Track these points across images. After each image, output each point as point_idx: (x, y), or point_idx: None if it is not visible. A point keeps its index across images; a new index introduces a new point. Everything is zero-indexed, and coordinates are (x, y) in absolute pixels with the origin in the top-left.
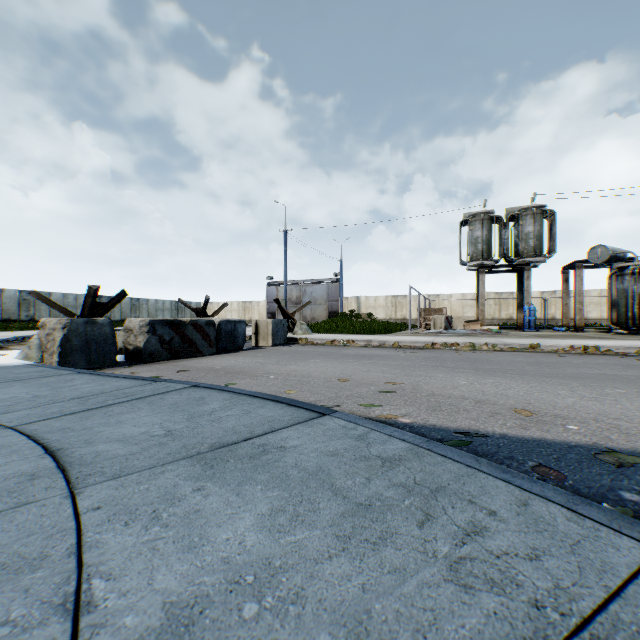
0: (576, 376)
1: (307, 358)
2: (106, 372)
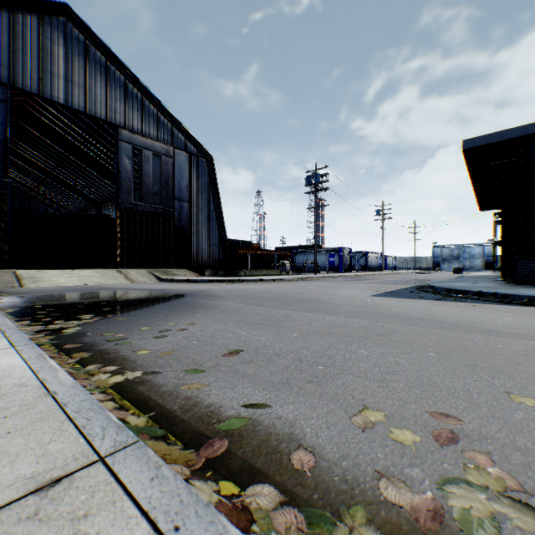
0: (387, 317)
1: None
2: None
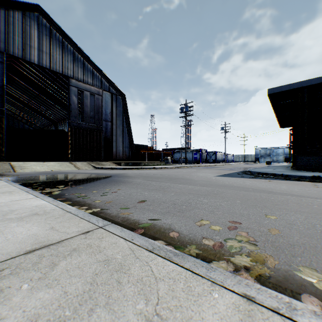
0: (221, 186)
1: None
2: None
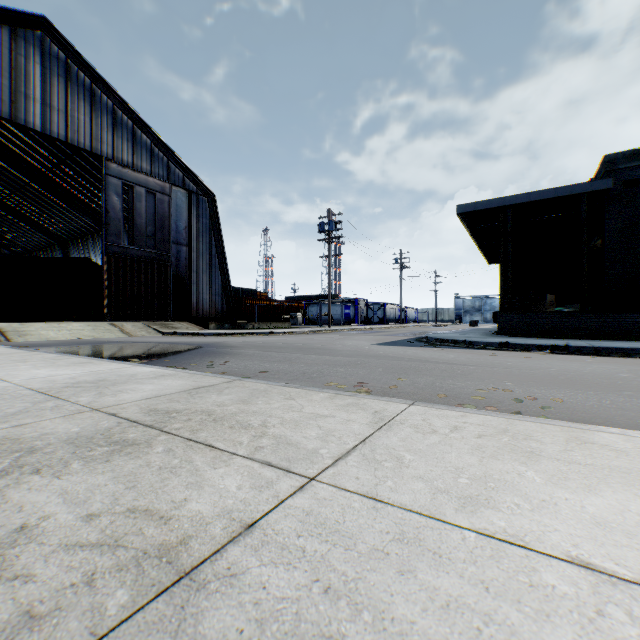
0: (371, 356)
1: None
2: None
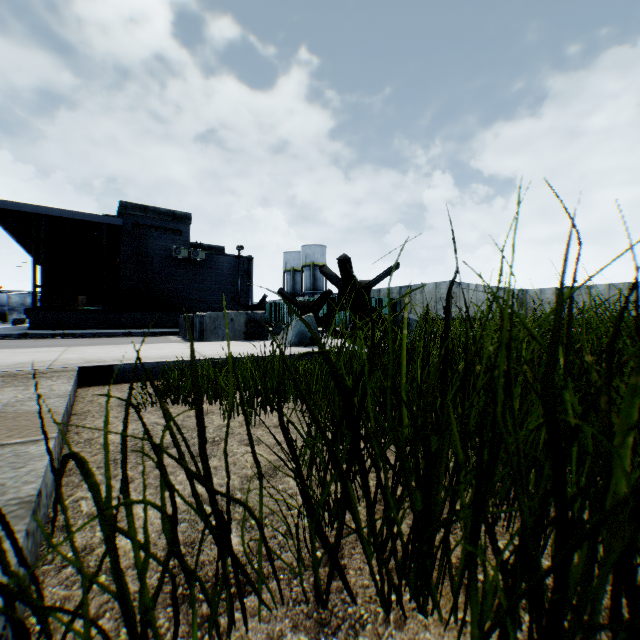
0: None
1: (100, 343)
2: (127, 332)
